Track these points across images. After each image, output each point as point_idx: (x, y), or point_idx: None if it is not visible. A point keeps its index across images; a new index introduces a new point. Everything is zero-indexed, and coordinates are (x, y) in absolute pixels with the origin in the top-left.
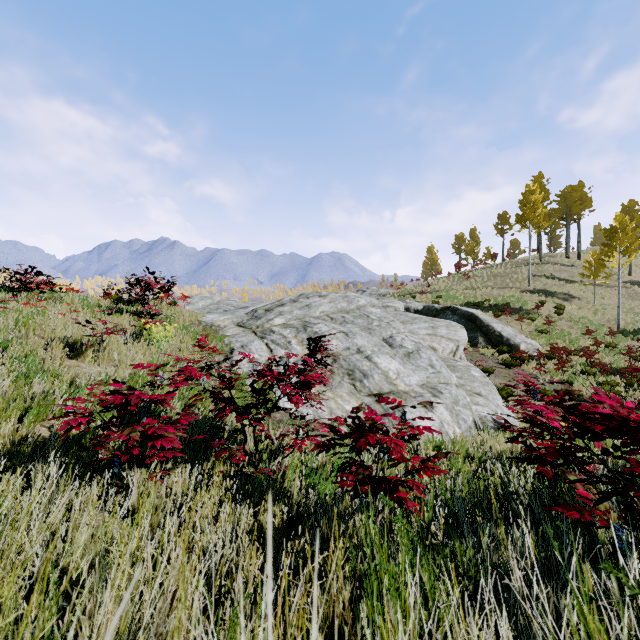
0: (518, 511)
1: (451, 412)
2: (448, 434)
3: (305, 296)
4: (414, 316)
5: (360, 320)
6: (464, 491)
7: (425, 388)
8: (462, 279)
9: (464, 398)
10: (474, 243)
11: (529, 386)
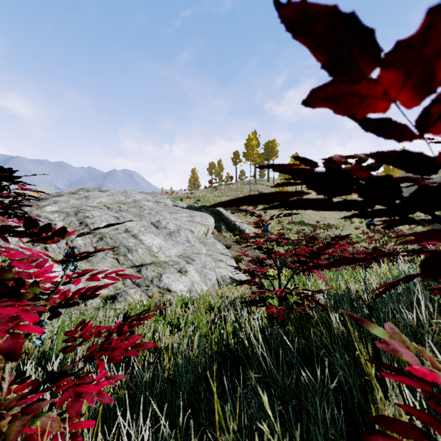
0: (255, 385)
1: (200, 274)
2: (197, 292)
3: (85, 190)
4: (179, 209)
5: (134, 209)
6: (198, 348)
7: (182, 258)
8: (213, 190)
9: (210, 263)
10: (220, 169)
11: (260, 224)
